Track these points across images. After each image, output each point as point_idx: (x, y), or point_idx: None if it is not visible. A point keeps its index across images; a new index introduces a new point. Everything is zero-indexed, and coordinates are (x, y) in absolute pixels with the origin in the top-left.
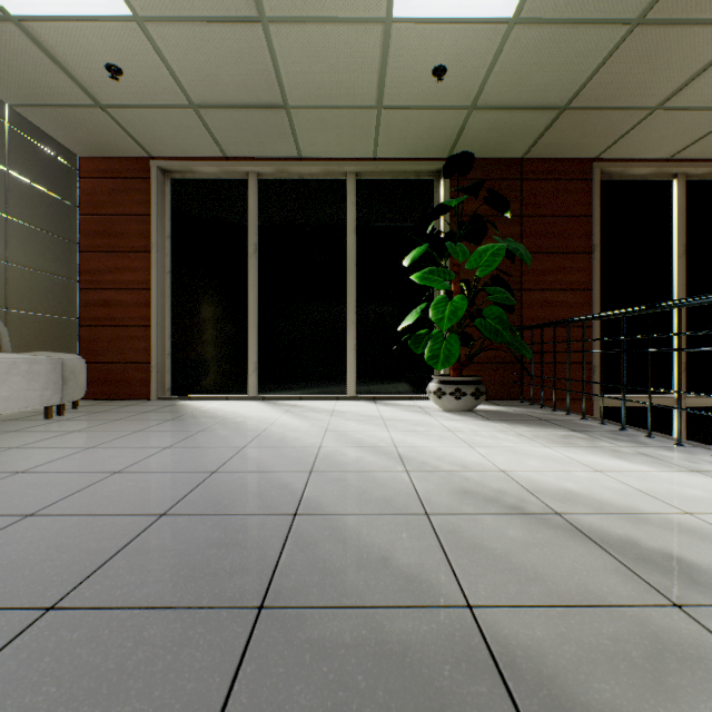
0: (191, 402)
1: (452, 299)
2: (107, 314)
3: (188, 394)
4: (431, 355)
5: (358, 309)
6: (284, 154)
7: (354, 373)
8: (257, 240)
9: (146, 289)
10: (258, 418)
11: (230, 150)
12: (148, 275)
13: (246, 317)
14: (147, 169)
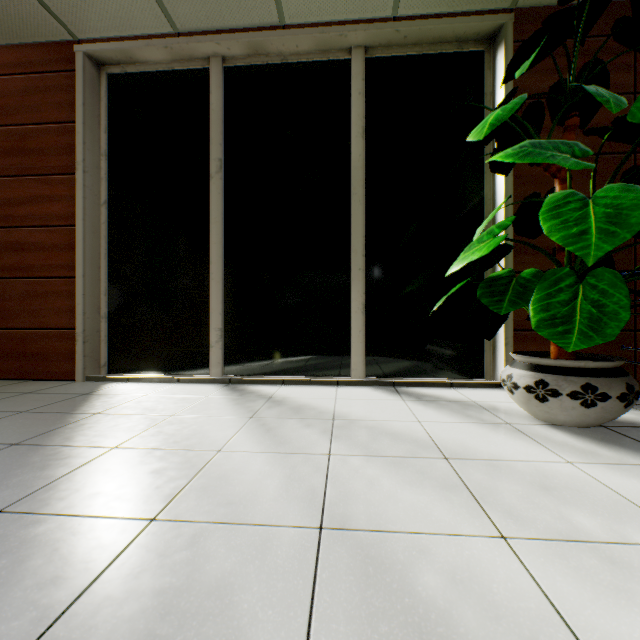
0: (124, 386)
1: (593, 195)
2: (19, 261)
3: (129, 372)
4: (546, 316)
5: (368, 250)
6: (257, 17)
7: (361, 344)
8: (222, 154)
9: (69, 226)
10: (185, 443)
11: (179, 15)
12: (72, 206)
13: (207, 264)
14: (71, 58)
